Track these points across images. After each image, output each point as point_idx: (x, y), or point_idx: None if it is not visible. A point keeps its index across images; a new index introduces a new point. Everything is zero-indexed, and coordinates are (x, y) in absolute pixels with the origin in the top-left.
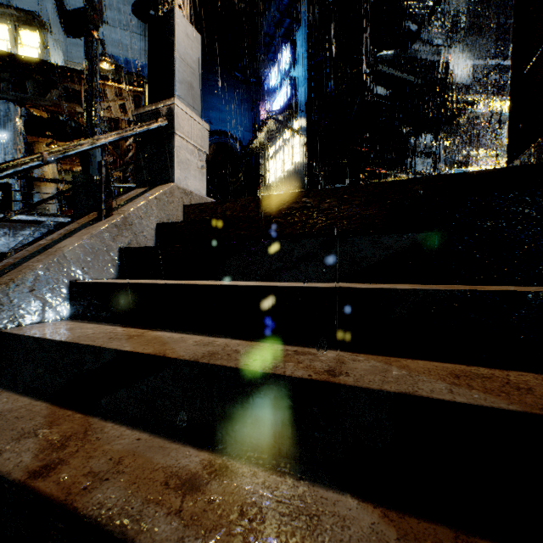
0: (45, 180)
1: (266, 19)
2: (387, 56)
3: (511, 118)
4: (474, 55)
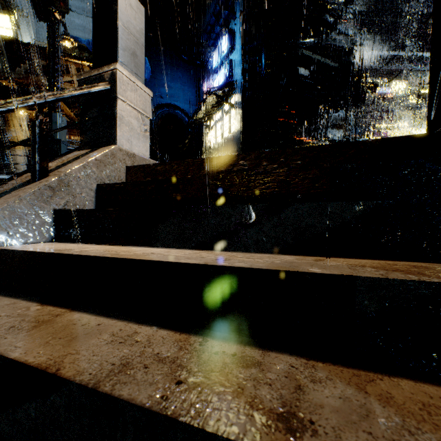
0: (11, 143)
1: (208, 10)
2: (309, 43)
3: (431, 89)
4: (376, 47)
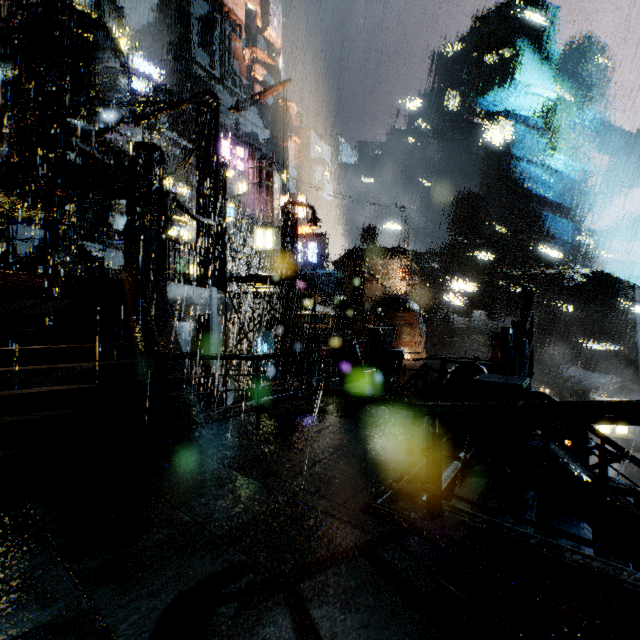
0: None
1: None
2: (78, 125)
3: None
4: (173, 125)
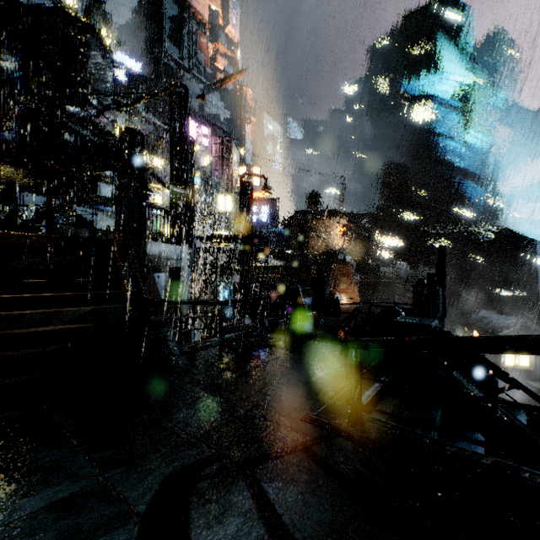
0: None
1: None
2: (73, 111)
3: None
4: (149, 108)
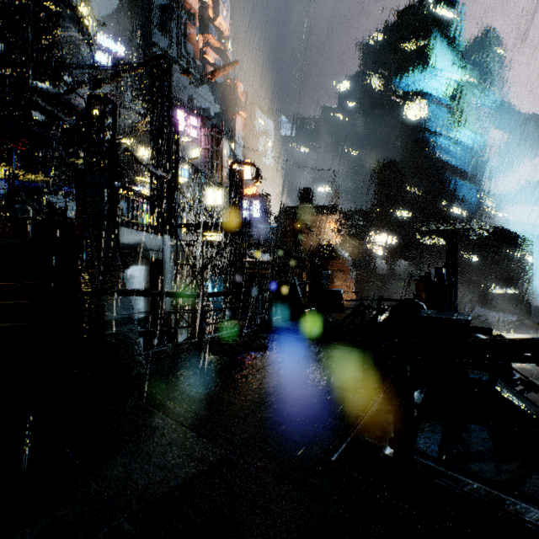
0: None
1: None
2: (43, 88)
3: None
4: (135, 98)
